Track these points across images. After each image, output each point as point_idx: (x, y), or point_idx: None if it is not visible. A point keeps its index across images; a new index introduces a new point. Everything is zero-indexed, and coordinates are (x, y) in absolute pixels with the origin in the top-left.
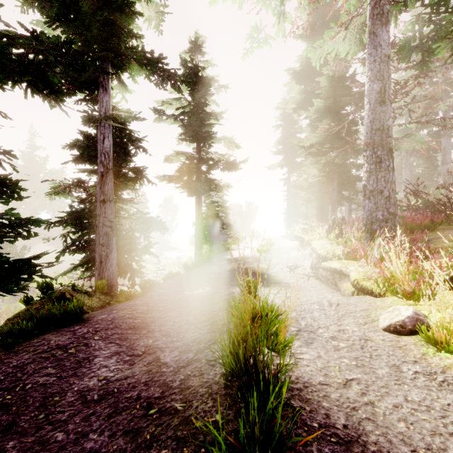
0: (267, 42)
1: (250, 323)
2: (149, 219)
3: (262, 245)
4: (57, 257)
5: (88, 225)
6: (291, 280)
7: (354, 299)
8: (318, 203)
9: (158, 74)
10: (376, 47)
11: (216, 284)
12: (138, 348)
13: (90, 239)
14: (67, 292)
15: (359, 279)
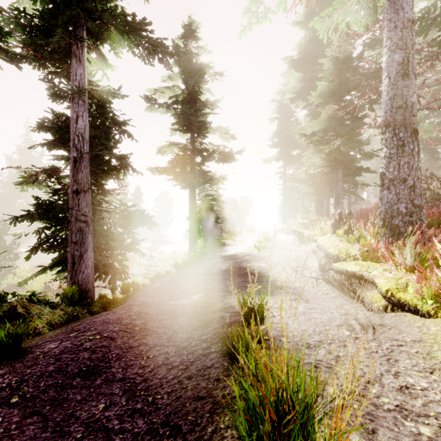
0: (266, 17)
1: (271, 428)
2: (135, 213)
3: (260, 240)
4: (27, 257)
5: (64, 219)
6: (297, 283)
7: (390, 317)
8: (318, 196)
9: (143, 45)
10: (397, 10)
11: (209, 290)
12: (72, 429)
13: (67, 235)
14: (20, 305)
15: (393, 290)
